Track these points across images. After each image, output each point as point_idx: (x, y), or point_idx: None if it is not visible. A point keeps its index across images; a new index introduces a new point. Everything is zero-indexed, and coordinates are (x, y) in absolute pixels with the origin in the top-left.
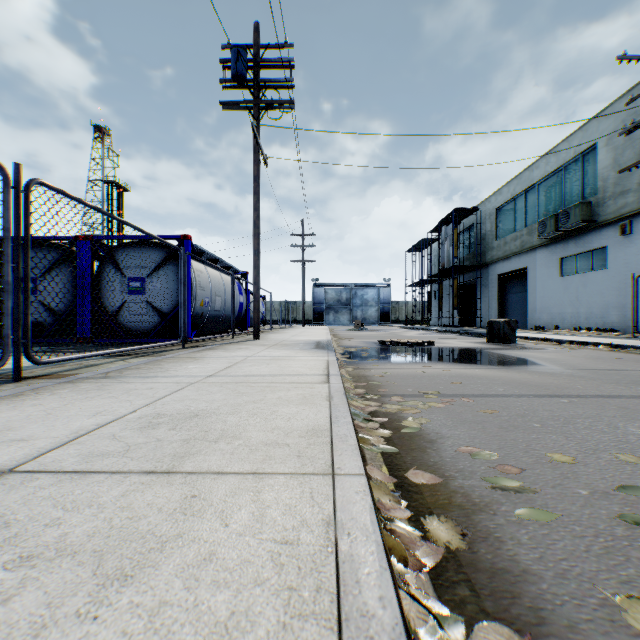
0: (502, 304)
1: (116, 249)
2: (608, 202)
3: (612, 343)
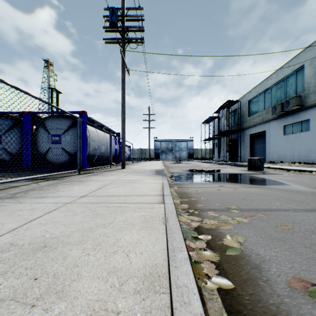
0: (251, 150)
1: (45, 119)
2: (310, 95)
3: None
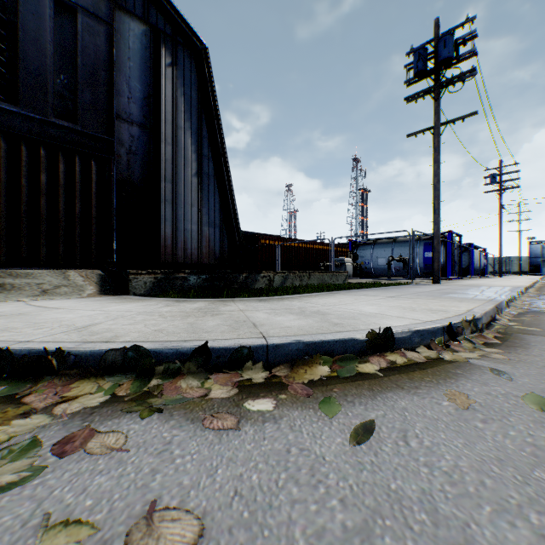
0: None
1: None
2: None
3: None
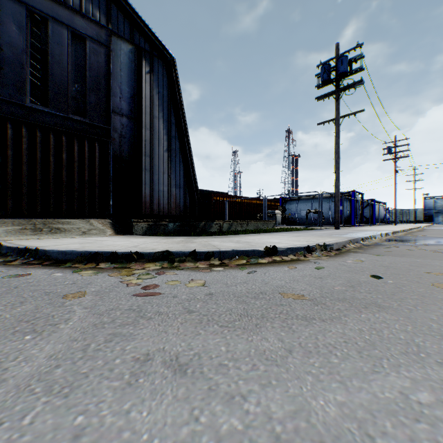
0: None
1: None
2: None
3: None
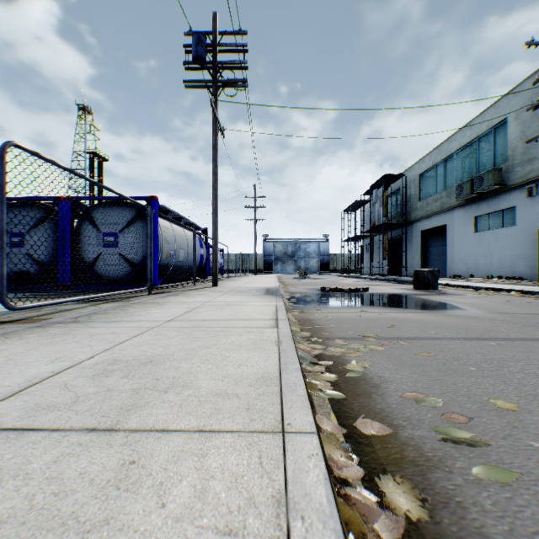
0: (424, 256)
1: (93, 208)
2: (516, 168)
3: (523, 290)
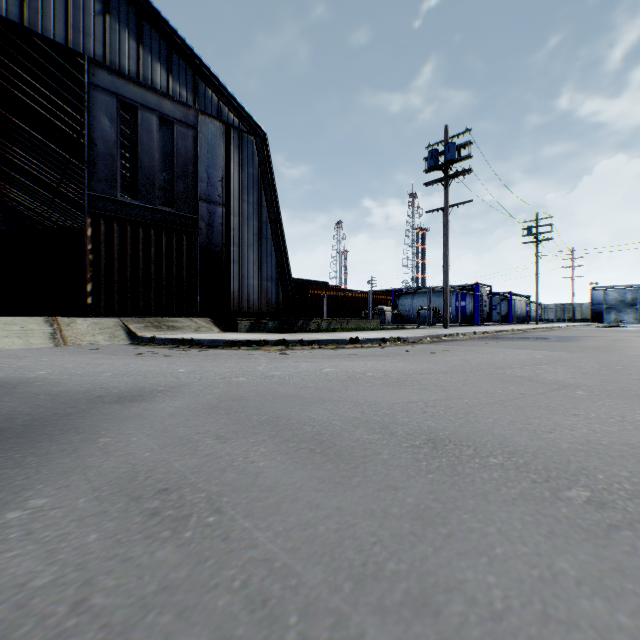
0: None
1: None
2: None
3: None
